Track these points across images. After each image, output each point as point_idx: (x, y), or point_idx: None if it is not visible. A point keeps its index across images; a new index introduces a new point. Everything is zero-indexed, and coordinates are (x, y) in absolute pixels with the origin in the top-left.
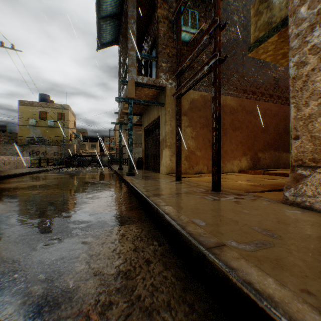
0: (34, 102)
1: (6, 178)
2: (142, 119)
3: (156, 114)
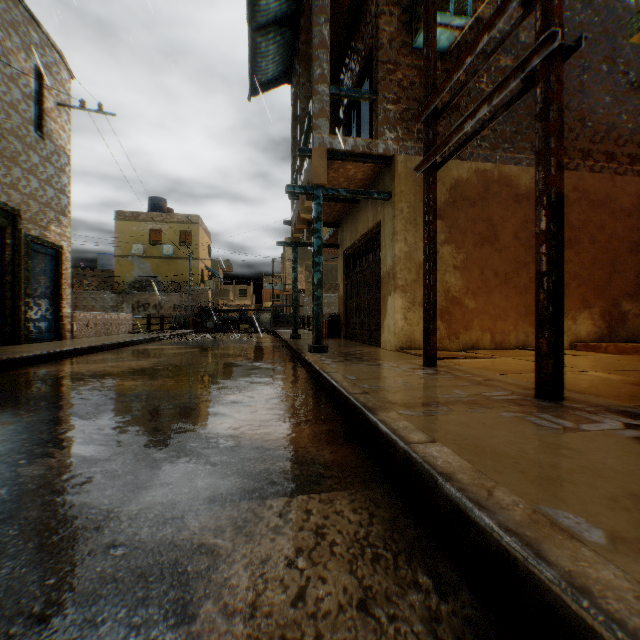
0: (140, 213)
1: (86, 354)
2: (340, 233)
3: (371, 220)
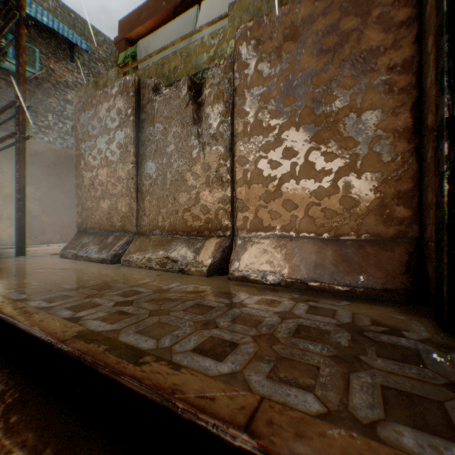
0: None
1: None
2: None
3: None
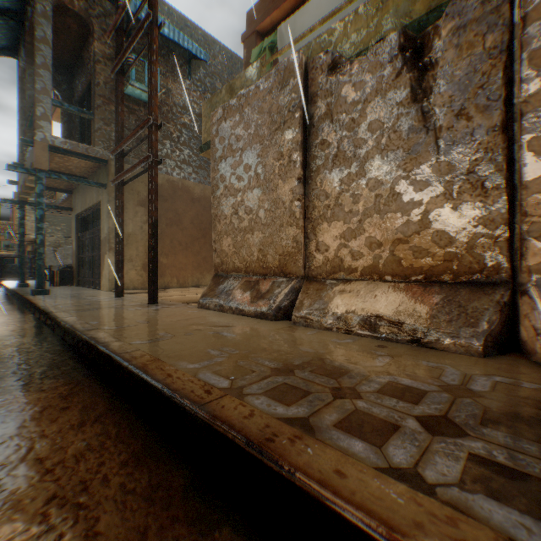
0: None
1: None
2: (74, 199)
3: (95, 197)
